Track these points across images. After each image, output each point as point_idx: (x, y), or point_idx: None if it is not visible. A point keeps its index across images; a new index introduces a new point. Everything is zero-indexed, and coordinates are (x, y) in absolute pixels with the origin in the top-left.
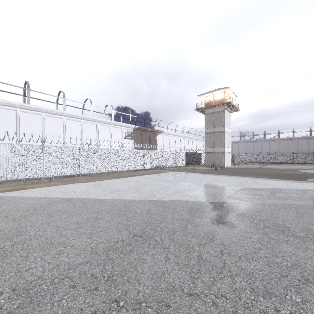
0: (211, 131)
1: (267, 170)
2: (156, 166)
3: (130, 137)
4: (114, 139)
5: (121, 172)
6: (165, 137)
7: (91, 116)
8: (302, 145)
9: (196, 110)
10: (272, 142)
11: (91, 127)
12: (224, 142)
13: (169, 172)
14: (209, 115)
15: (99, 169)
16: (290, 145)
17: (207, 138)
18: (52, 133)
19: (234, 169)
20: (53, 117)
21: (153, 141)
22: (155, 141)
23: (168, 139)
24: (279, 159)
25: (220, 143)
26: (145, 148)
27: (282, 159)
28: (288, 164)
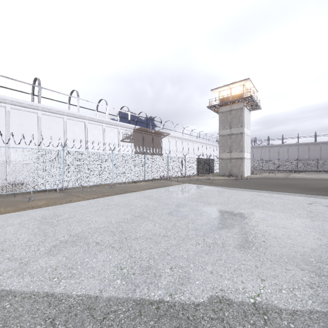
0: (227, 132)
1: (303, 182)
2: (160, 175)
3: (129, 139)
4: (108, 142)
5: (113, 184)
6: (171, 141)
7: (78, 111)
8: (325, 151)
9: (209, 107)
10: (290, 147)
11: (78, 126)
12: (244, 145)
13: (178, 185)
14: (225, 113)
15: (80, 181)
16: (312, 151)
17: (222, 141)
18: (21, 132)
19: (257, 178)
20: (23, 110)
21: (157, 145)
22: (160, 145)
23: (175, 143)
24: (301, 166)
25: (238, 147)
26: (148, 153)
27: (305, 167)
28: (309, 172)
